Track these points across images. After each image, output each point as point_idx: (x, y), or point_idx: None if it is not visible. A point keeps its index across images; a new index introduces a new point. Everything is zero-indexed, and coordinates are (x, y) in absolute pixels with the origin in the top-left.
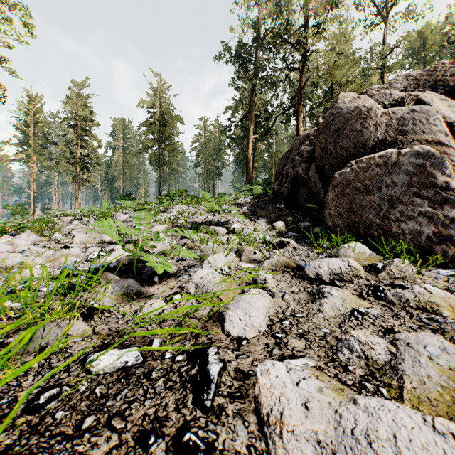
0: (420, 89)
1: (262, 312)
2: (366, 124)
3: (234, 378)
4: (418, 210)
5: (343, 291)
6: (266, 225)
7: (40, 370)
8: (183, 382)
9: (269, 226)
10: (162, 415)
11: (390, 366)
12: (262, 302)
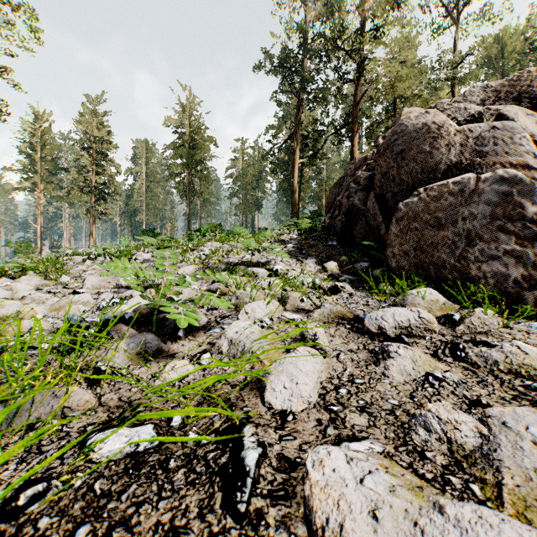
0: (501, 103)
1: (313, 377)
2: (436, 144)
3: (277, 469)
4: (503, 248)
5: (413, 350)
6: (316, 266)
7: (26, 456)
8: (210, 474)
9: (319, 267)
10: (180, 523)
11: (482, 453)
12: (312, 364)
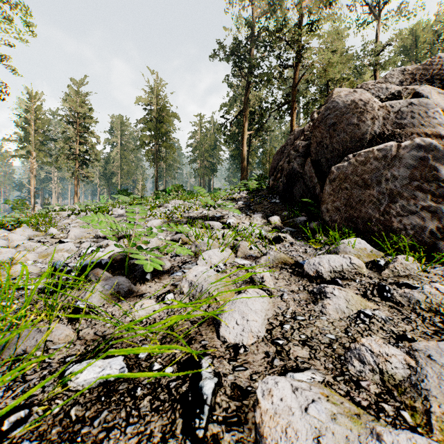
0: (416, 84)
1: (261, 315)
2: (363, 117)
3: (230, 397)
4: (420, 204)
5: (346, 291)
6: (262, 220)
7: (12, 384)
8: (172, 401)
9: (264, 221)
10: None
11: (410, 383)
12: (261, 304)
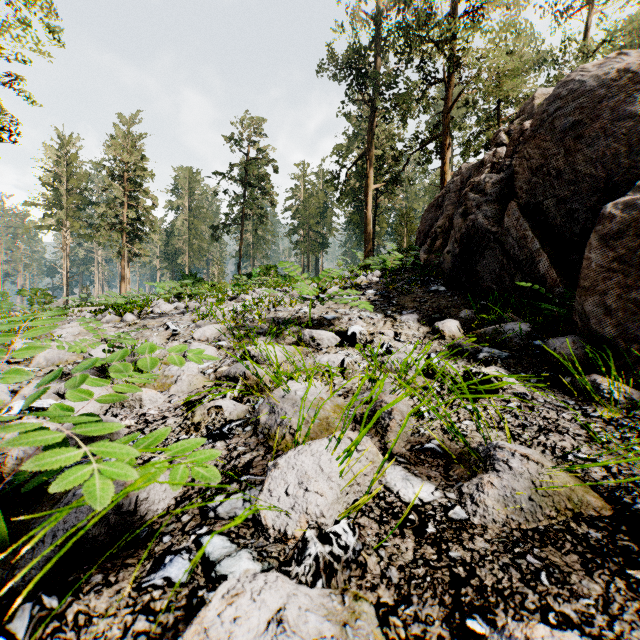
0: None
1: None
2: None
3: None
4: None
5: None
6: (420, 327)
7: None
8: None
9: (425, 329)
10: None
11: None
12: None
